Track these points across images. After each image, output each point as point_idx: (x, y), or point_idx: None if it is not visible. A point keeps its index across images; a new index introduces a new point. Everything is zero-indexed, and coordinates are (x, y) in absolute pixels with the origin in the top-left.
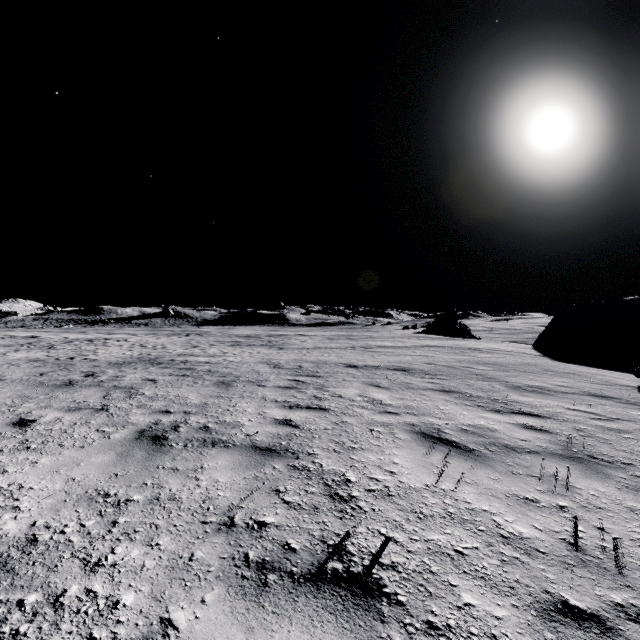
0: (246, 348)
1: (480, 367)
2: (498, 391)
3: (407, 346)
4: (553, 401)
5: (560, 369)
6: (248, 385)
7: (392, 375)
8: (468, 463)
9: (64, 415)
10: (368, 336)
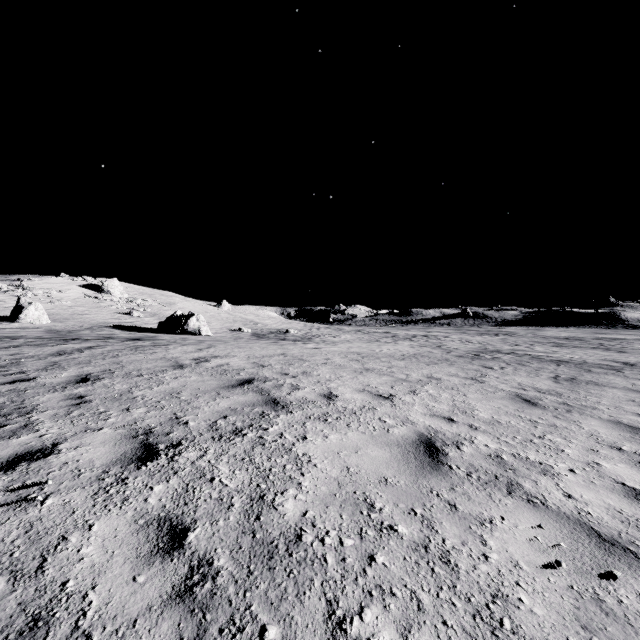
0: (574, 349)
1: None
2: None
3: None
4: None
5: None
6: (606, 370)
7: None
8: None
9: (501, 368)
10: None
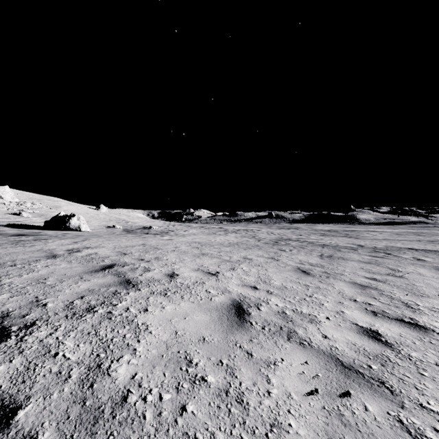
0: (332, 237)
1: None
2: None
3: None
4: None
5: None
6: (349, 250)
7: None
8: None
9: (290, 250)
10: None
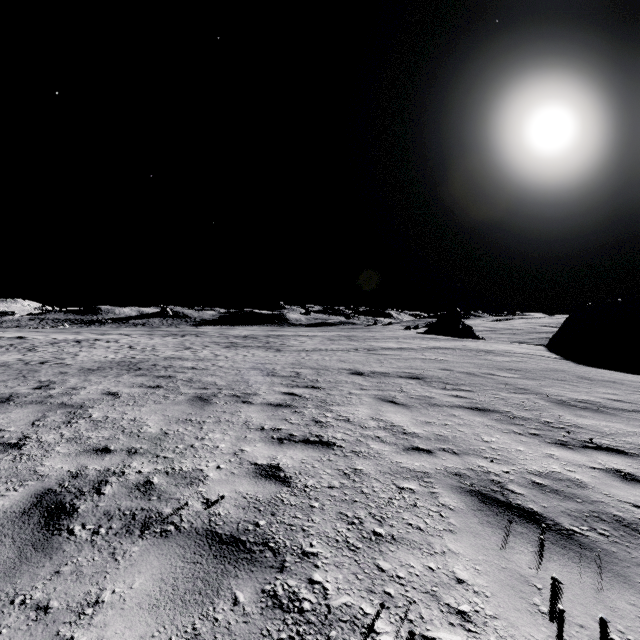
0: (241, 350)
1: (504, 374)
2: (544, 409)
3: (414, 348)
4: (622, 425)
5: (596, 376)
6: (230, 402)
7: (406, 385)
8: (583, 571)
9: None
10: (370, 337)
